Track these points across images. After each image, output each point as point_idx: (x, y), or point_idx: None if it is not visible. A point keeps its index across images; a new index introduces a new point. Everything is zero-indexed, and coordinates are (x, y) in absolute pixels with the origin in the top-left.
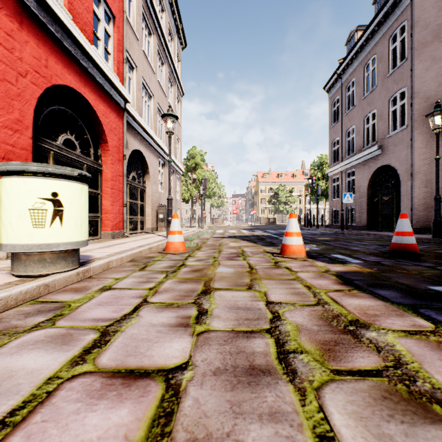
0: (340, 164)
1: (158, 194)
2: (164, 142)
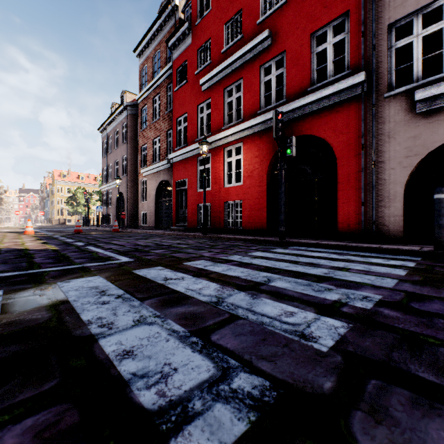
0: (106, 186)
1: None
2: None
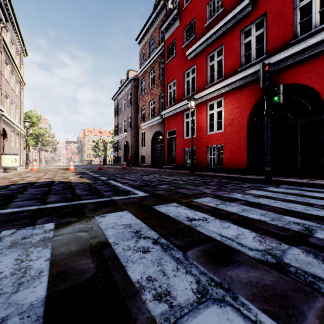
0: (117, 137)
1: (11, 148)
2: (14, 118)
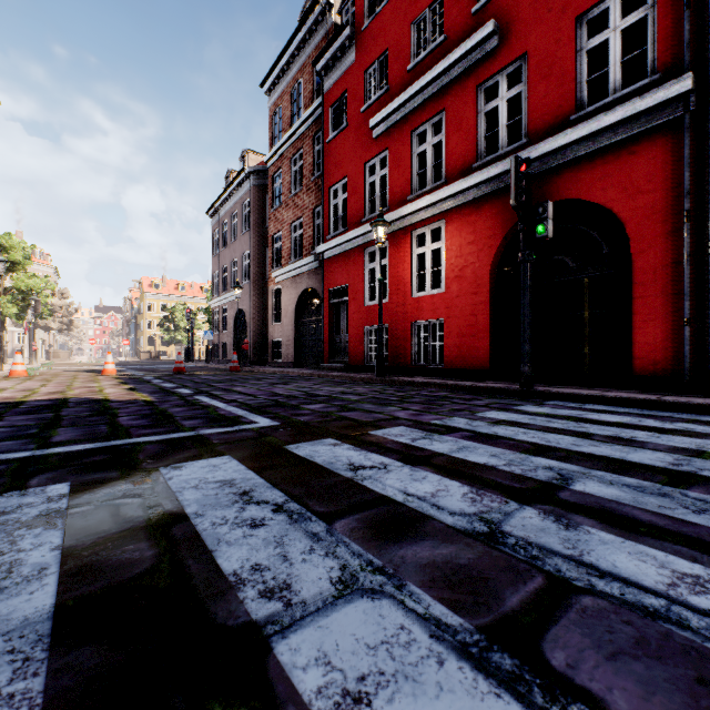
0: (218, 299)
1: None
2: None
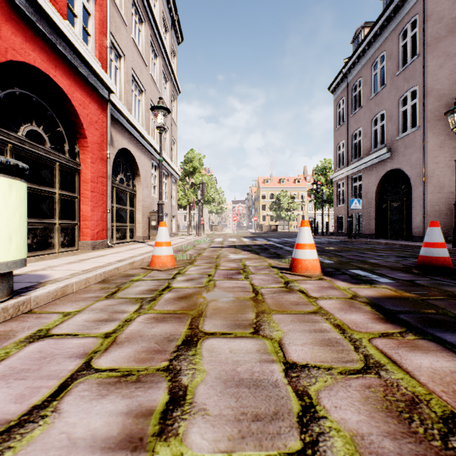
0: (346, 168)
1: (150, 199)
2: (157, 142)
